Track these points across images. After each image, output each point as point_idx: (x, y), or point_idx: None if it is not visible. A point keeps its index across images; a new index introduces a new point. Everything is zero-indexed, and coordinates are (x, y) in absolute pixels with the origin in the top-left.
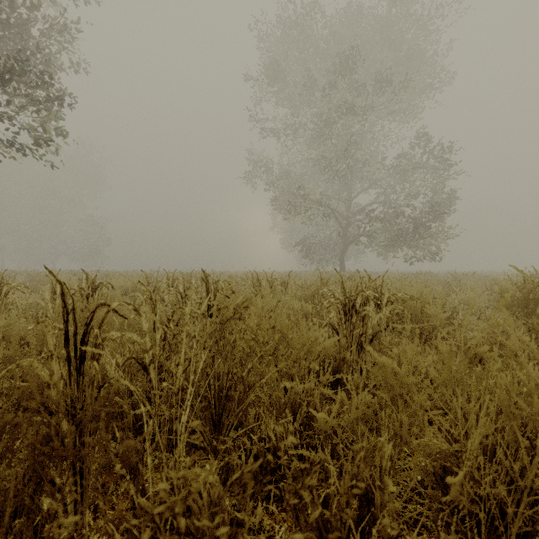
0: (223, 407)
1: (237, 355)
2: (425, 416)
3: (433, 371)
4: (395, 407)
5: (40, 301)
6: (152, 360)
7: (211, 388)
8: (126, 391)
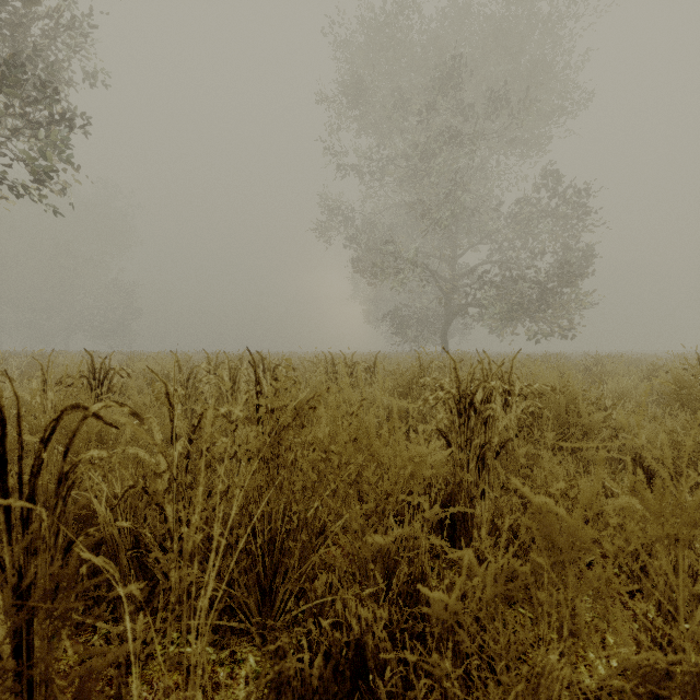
0: (277, 564)
1: (298, 485)
2: (617, 600)
3: (630, 524)
4: (559, 578)
5: (23, 395)
6: (168, 488)
7: (257, 537)
8: (128, 536)
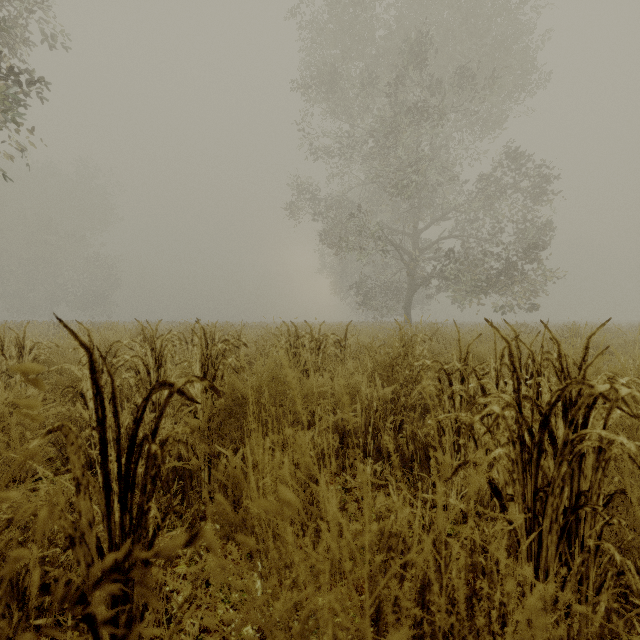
0: None
1: None
2: None
3: None
4: None
5: None
6: None
7: None
8: None
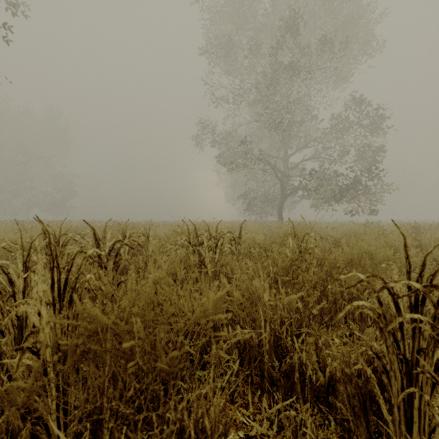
0: None
1: None
2: None
3: None
4: None
5: None
6: None
7: None
8: None
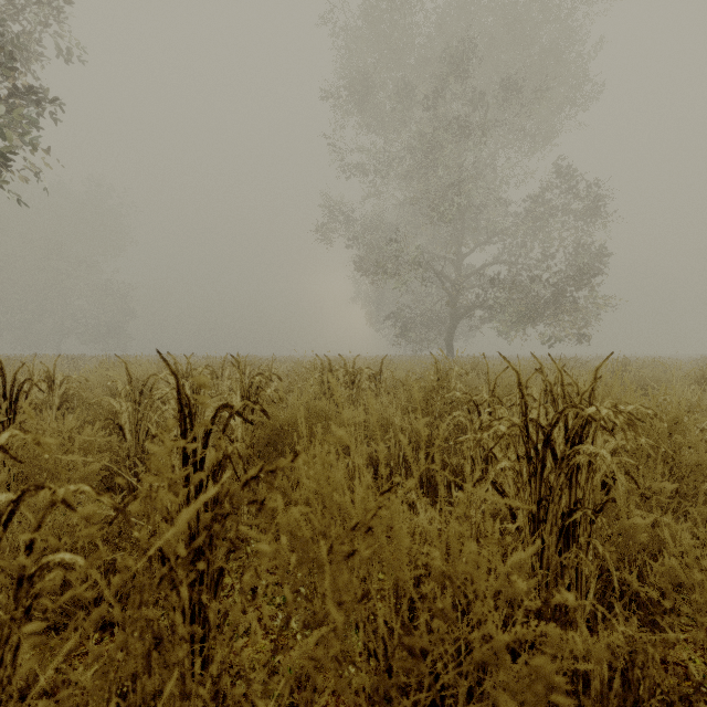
0: None
1: None
2: None
3: None
4: None
5: None
6: None
7: None
8: None
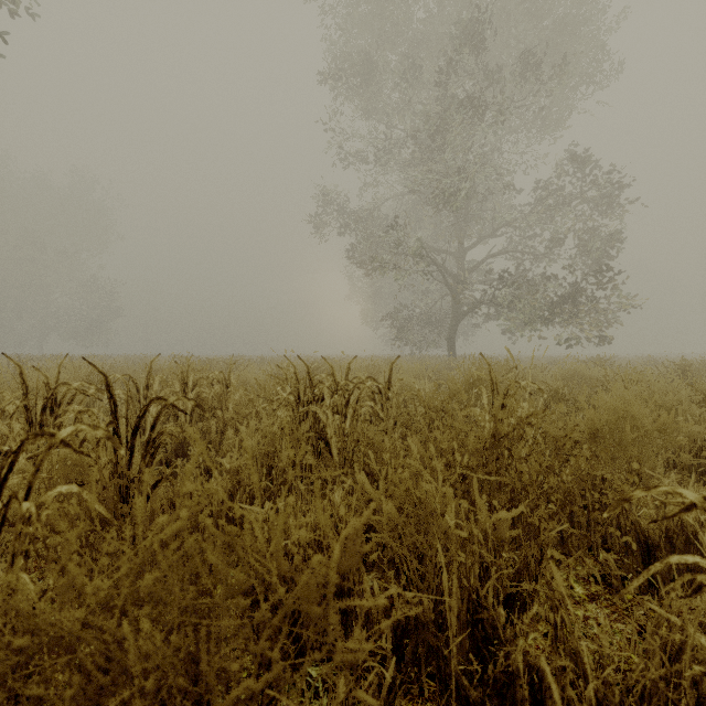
0: None
1: None
2: None
3: None
4: None
5: None
6: None
7: None
8: None
